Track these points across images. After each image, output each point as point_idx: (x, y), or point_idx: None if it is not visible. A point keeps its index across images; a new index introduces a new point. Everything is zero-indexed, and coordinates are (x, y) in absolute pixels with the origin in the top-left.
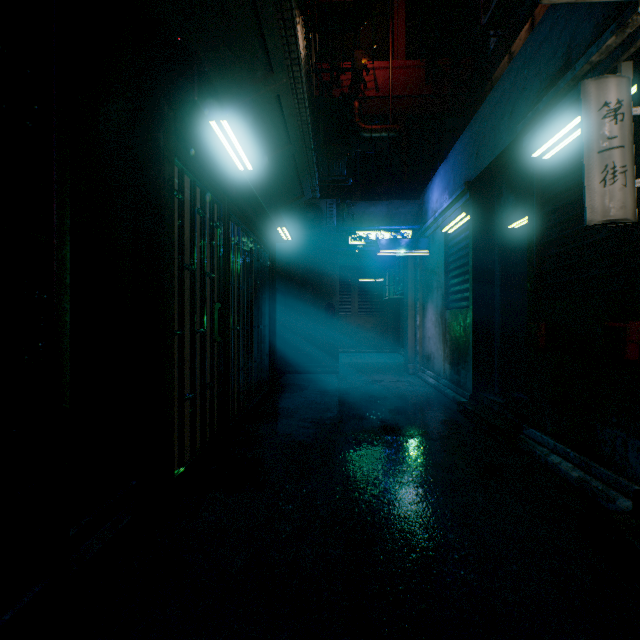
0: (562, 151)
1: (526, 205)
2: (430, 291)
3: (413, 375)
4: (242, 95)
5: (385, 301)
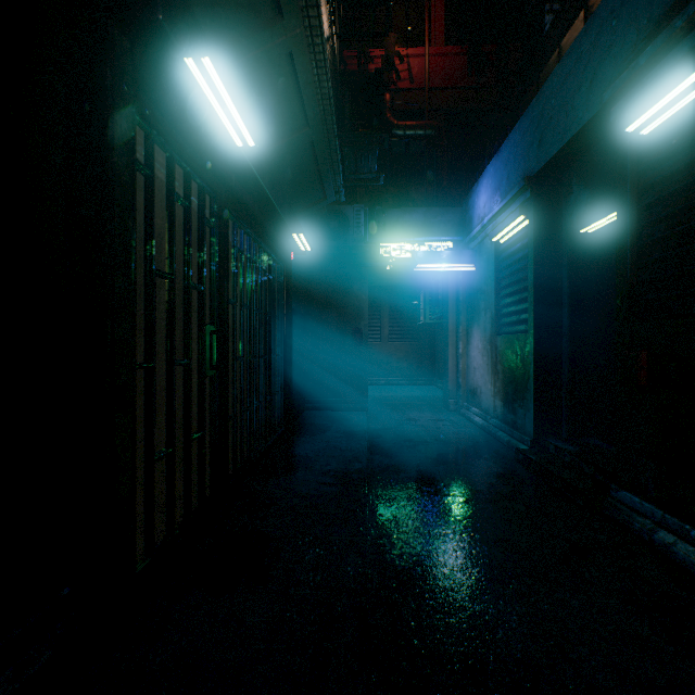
0: (671, 120)
1: (607, 201)
2: (476, 313)
3: (454, 412)
4: (241, 48)
5: (419, 326)
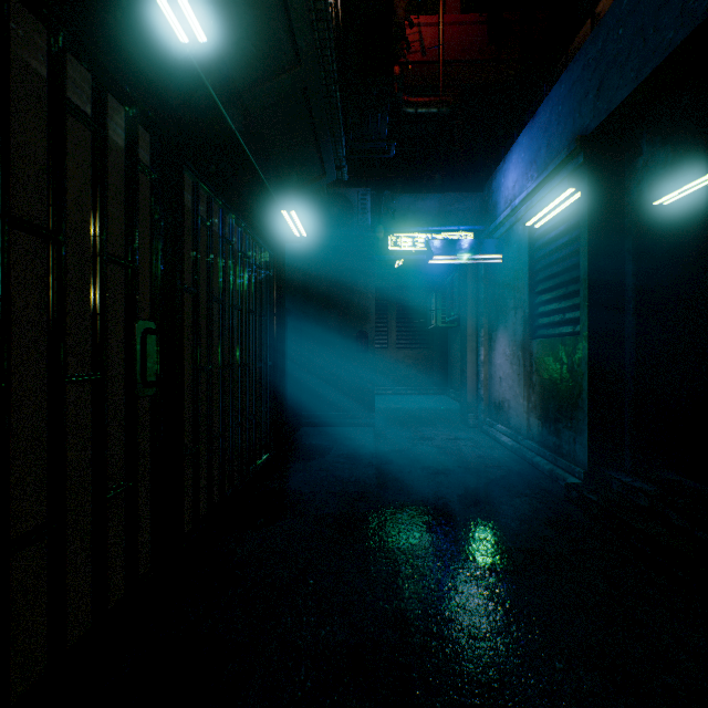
0: None
1: (702, 157)
2: (502, 314)
3: (474, 428)
4: None
5: (430, 330)
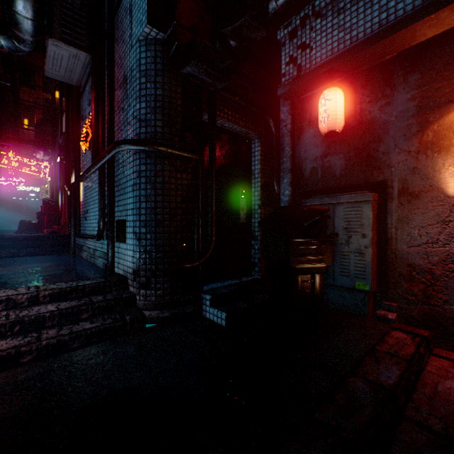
0: None
1: None
2: None
3: None
4: None
5: None
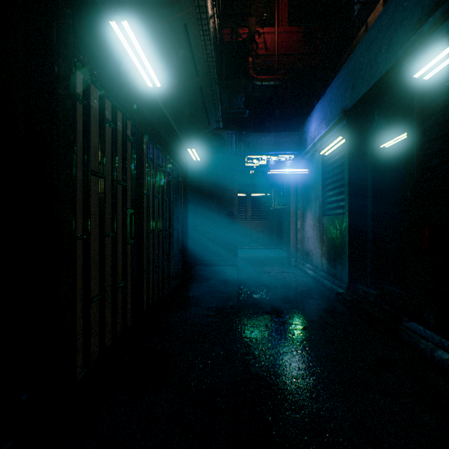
0: (445, 69)
1: (398, 126)
2: (309, 202)
3: (294, 267)
4: (152, 20)
5: (271, 210)
